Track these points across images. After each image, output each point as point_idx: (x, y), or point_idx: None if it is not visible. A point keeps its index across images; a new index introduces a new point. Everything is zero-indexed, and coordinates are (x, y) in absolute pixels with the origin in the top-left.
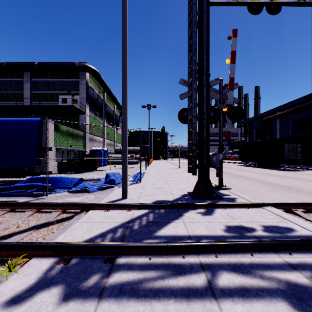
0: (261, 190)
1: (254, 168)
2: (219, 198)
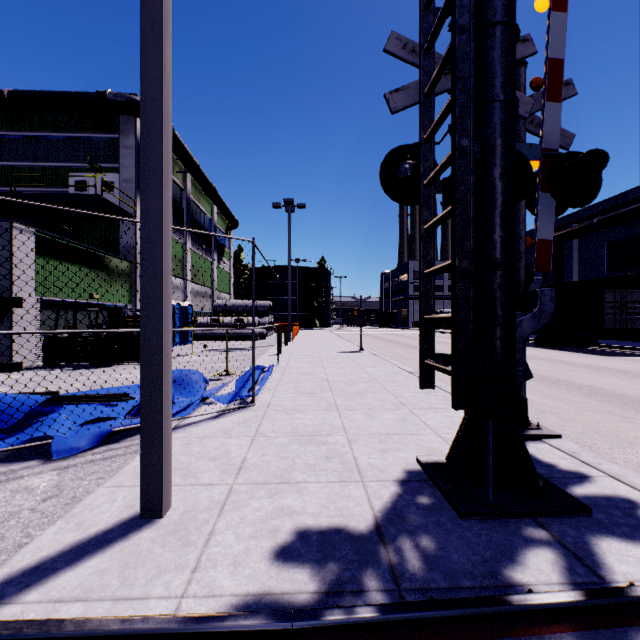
0: (632, 431)
1: (532, 349)
2: (572, 511)
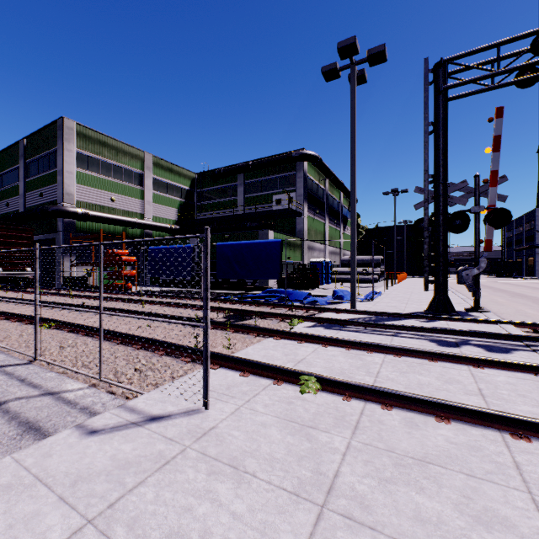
0: None
1: None
2: (455, 316)
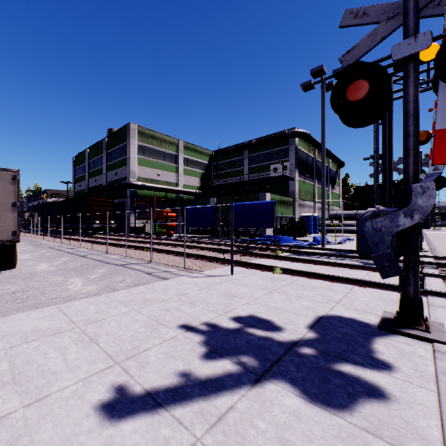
0: None
1: None
2: None
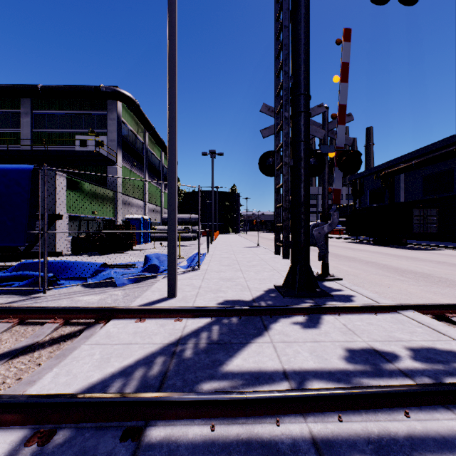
0: (387, 281)
1: (369, 246)
2: (325, 296)
